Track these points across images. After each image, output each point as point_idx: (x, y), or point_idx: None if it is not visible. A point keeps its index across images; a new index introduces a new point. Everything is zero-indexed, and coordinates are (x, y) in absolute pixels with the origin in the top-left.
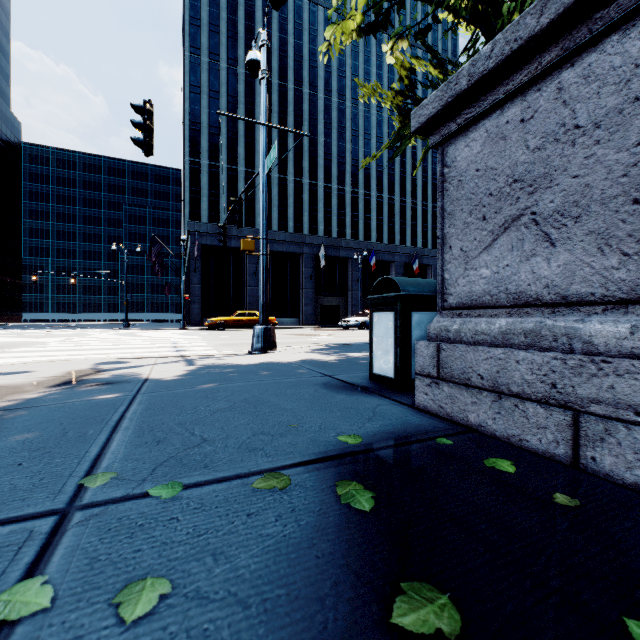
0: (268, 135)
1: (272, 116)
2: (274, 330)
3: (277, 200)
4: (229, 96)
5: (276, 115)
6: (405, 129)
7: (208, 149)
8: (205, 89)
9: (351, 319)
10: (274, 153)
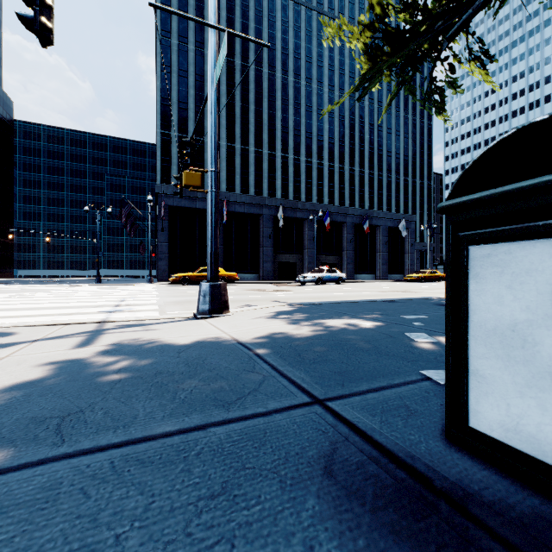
0: (231, 110)
1: (235, 93)
2: (225, 287)
3: (239, 168)
4: (196, 75)
5: (239, 92)
6: (372, 71)
7: (177, 122)
8: (175, 68)
9: (308, 275)
10: (223, 51)
